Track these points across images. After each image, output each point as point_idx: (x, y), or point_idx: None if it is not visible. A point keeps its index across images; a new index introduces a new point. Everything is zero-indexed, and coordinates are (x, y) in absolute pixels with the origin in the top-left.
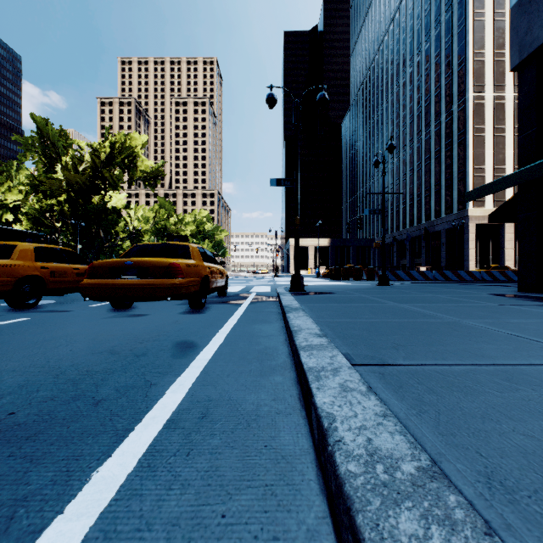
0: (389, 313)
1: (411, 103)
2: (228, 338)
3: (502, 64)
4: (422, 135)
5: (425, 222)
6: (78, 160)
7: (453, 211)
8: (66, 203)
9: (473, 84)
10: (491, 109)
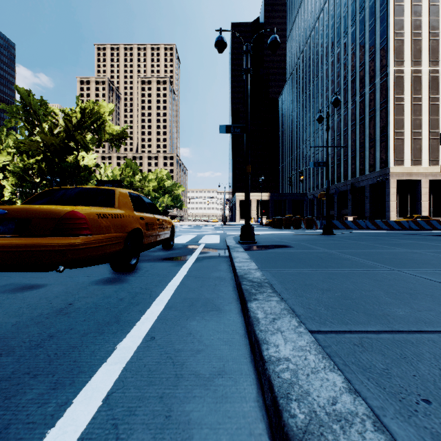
0: (423, 297)
1: (339, 78)
2: (117, 390)
3: (419, 43)
4: (348, 105)
5: (351, 179)
6: (53, 125)
7: (376, 169)
8: (43, 161)
9: (393, 60)
10: (409, 81)
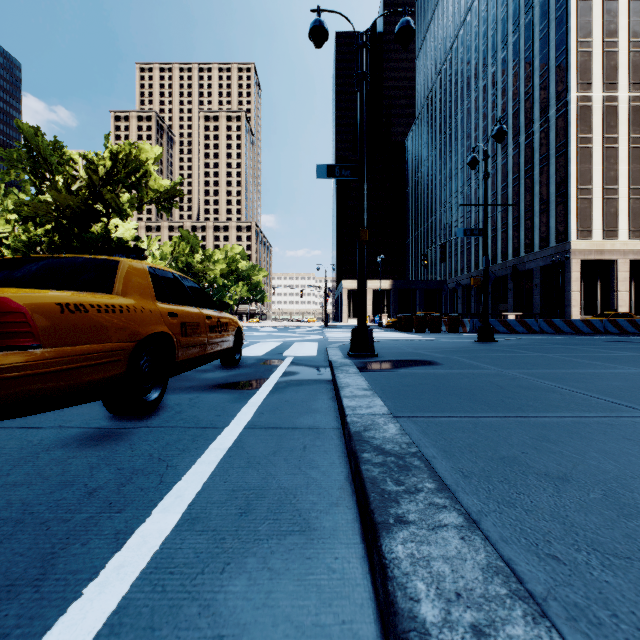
0: None
1: (494, 110)
2: None
3: (614, 57)
4: (508, 150)
5: (512, 259)
6: (71, 177)
7: (550, 244)
8: (54, 232)
9: (576, 81)
10: (600, 113)
